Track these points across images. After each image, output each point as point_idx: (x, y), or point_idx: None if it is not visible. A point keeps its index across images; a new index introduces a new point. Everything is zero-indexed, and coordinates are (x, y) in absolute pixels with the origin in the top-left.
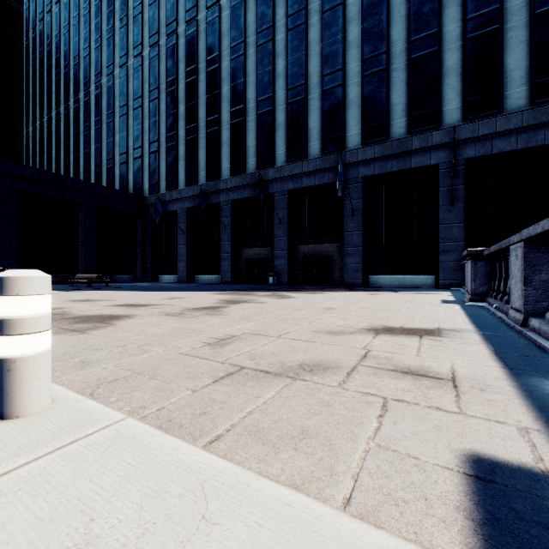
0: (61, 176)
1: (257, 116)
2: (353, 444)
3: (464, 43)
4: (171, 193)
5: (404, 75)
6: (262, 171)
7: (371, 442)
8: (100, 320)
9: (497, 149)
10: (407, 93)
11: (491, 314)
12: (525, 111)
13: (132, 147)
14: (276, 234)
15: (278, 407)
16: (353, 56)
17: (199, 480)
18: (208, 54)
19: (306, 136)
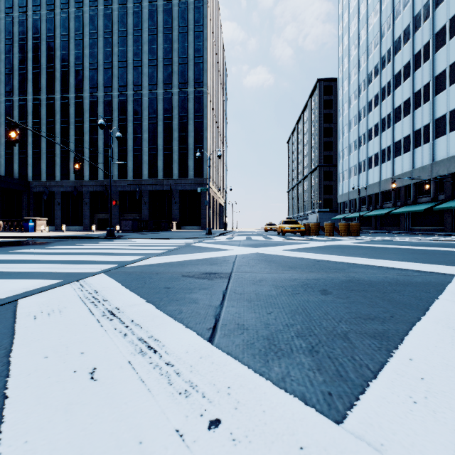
0: None
1: (104, 155)
2: None
3: (179, 154)
4: (50, 182)
5: (162, 157)
6: (106, 181)
7: None
8: None
9: (187, 188)
10: (163, 164)
11: None
12: (192, 179)
13: (17, 149)
14: (113, 209)
15: None
16: (145, 144)
17: None
18: (76, 117)
19: (127, 170)
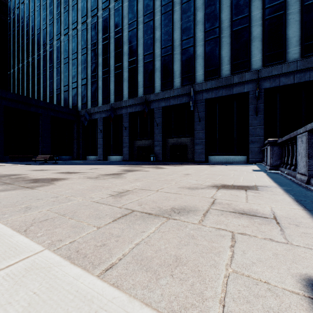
0: (29, 98)
1: (144, 63)
2: (216, 270)
3: (263, 21)
4: (94, 108)
5: (229, 40)
6: (146, 96)
7: (229, 268)
8: (46, 181)
9: (283, 83)
10: (231, 51)
11: (284, 177)
12: (298, 61)
13: (71, 81)
14: (155, 132)
15: (157, 239)
16: (200, 29)
17: (91, 311)
18: (115, 28)
19: (172, 75)
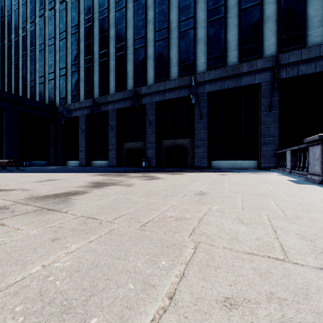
0: None
1: (134, 50)
2: None
3: None
4: (74, 104)
5: (236, 20)
6: (137, 88)
7: None
8: None
9: (302, 72)
10: (239, 34)
11: None
12: (322, 45)
13: (48, 72)
14: (147, 132)
15: None
16: (201, 8)
17: None
18: (100, 7)
19: (168, 64)
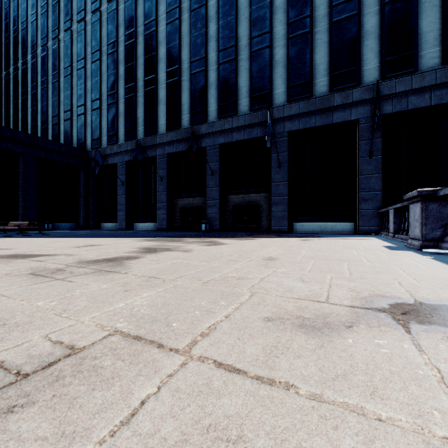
0: None
1: (191, 75)
2: None
3: (382, 7)
4: (111, 147)
5: (326, 37)
6: (195, 127)
7: None
8: None
9: (413, 105)
10: (329, 54)
11: None
12: (438, 70)
13: (76, 105)
14: (208, 185)
15: None
16: (280, 20)
17: None
18: (145, 18)
19: (236, 94)
